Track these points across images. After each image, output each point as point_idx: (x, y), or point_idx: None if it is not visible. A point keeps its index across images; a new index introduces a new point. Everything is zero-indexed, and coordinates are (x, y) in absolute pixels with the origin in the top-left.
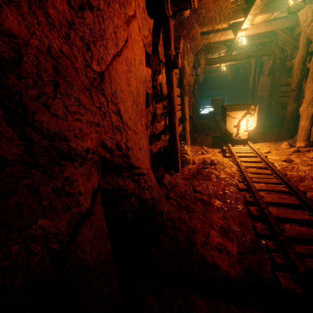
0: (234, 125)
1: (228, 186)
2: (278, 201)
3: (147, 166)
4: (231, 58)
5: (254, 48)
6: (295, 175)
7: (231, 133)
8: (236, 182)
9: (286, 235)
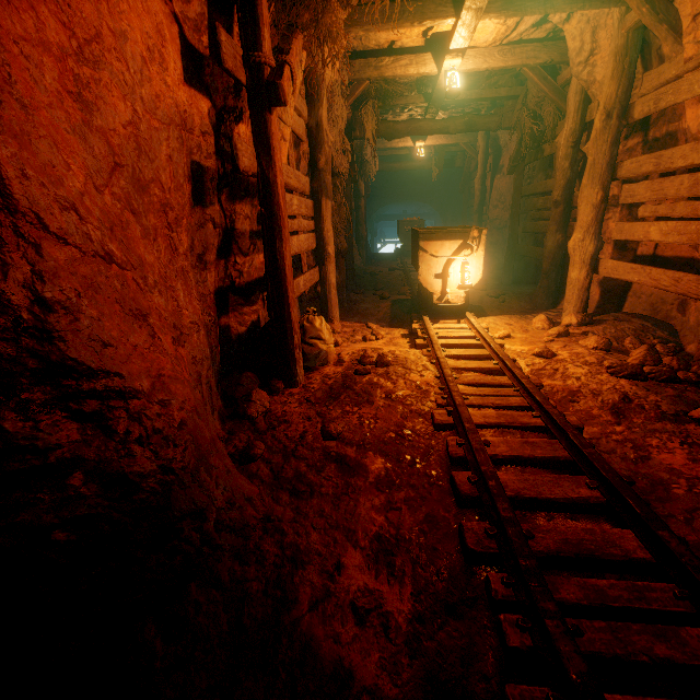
0: (435, 274)
1: (412, 417)
2: (521, 453)
3: (165, 367)
4: (435, 127)
5: (482, 111)
6: (559, 388)
7: (430, 293)
8: (432, 408)
9: (537, 552)
